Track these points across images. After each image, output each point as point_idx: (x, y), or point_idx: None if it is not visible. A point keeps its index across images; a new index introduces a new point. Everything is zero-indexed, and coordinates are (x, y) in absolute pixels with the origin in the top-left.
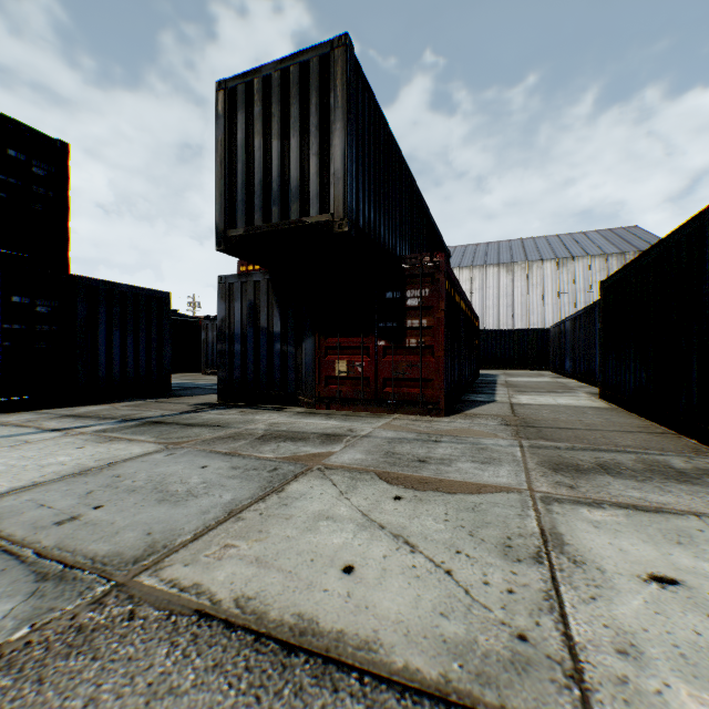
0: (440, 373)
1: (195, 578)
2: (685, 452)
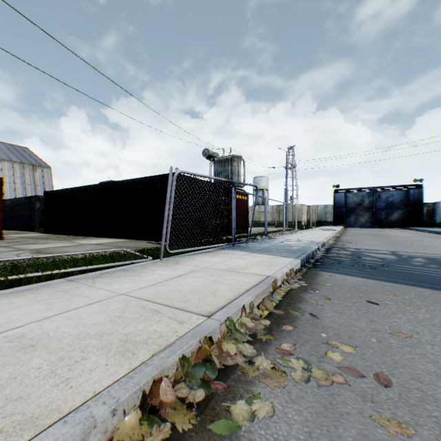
0: (2, 223)
1: (37, 248)
2: (82, 237)
